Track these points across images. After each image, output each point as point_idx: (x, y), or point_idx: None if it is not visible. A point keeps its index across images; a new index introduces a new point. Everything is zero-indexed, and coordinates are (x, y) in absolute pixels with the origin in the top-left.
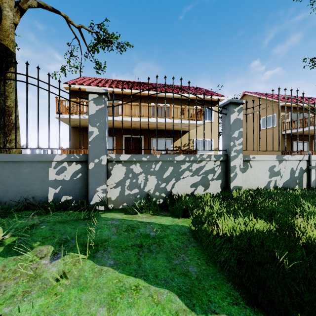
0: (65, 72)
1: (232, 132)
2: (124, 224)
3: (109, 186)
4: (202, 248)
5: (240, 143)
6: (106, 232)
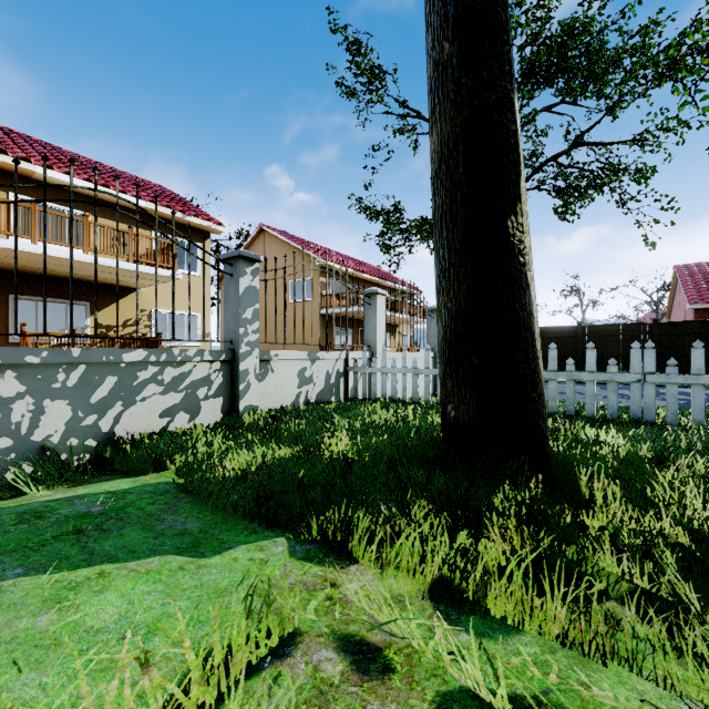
0: None
1: (242, 309)
2: (4, 515)
3: None
4: (202, 500)
5: (256, 331)
6: None
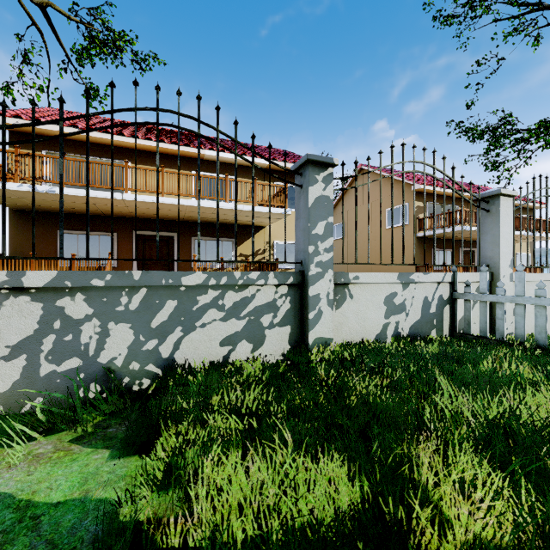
0: (11, 95)
1: (312, 223)
2: None
3: None
4: None
5: (329, 249)
6: None
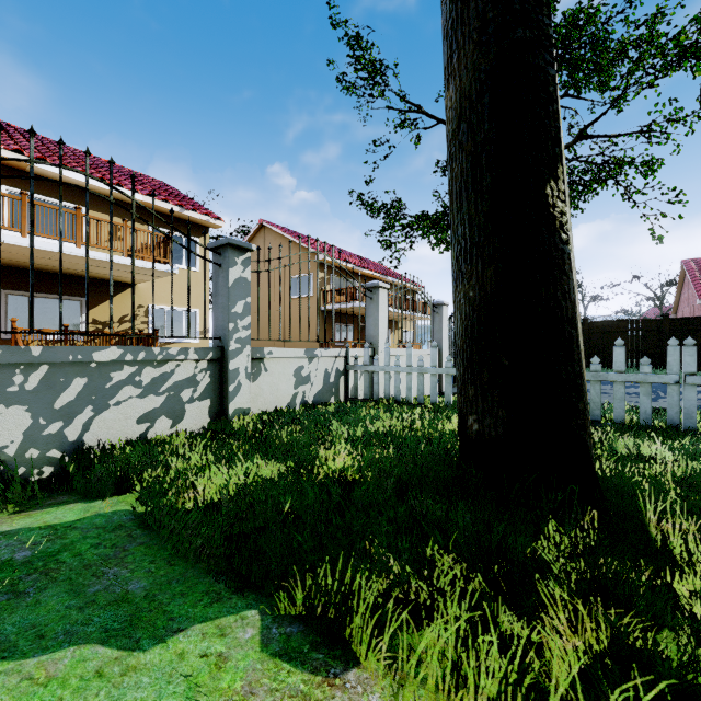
0: None
1: (232, 302)
2: None
3: None
4: (161, 540)
5: (248, 326)
6: None
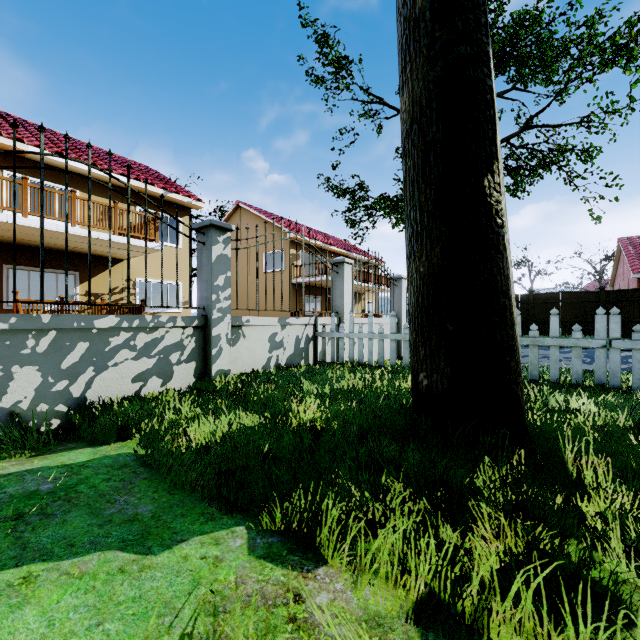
0: None
1: (214, 276)
2: None
3: None
4: (161, 475)
5: (228, 297)
6: None
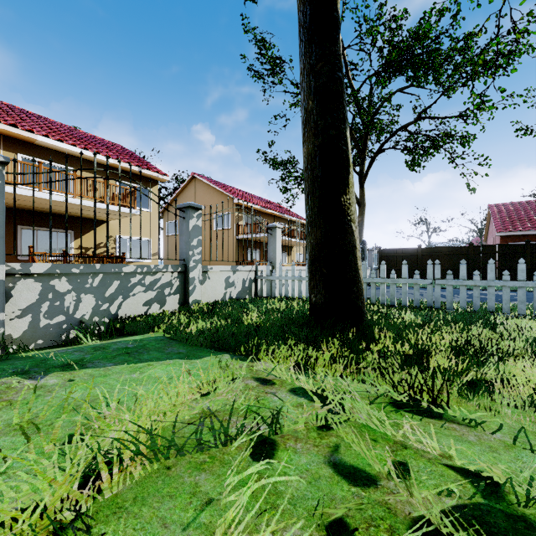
0: None
1: (191, 239)
2: (85, 348)
3: (8, 316)
4: (183, 342)
5: (199, 253)
6: (71, 356)
